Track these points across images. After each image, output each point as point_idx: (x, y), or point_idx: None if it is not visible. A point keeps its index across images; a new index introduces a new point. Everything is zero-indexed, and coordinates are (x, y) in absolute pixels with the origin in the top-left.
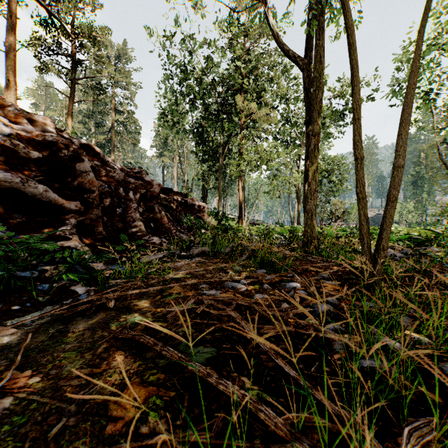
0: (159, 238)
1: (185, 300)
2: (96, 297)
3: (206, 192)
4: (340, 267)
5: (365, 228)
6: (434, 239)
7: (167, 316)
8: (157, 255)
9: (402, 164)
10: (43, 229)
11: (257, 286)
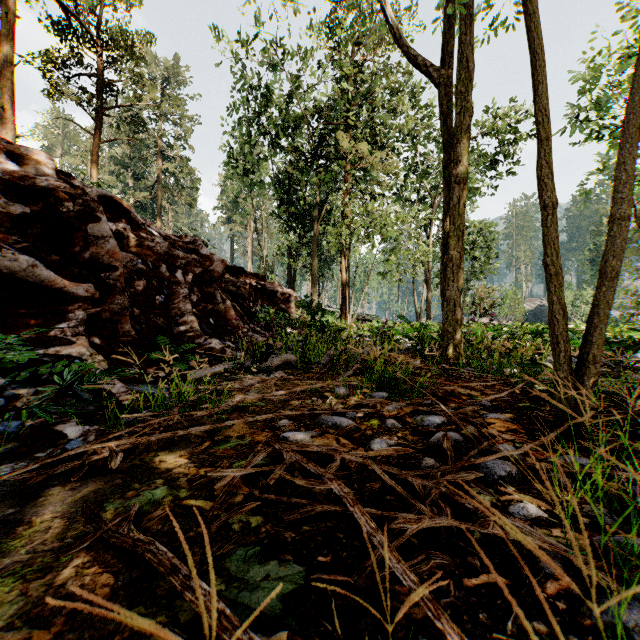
0: (222, 340)
1: (251, 451)
2: (94, 446)
3: (294, 273)
4: (511, 390)
5: (561, 325)
6: (638, 343)
7: (215, 487)
8: (215, 368)
9: (629, 214)
10: (30, 326)
11: (376, 423)
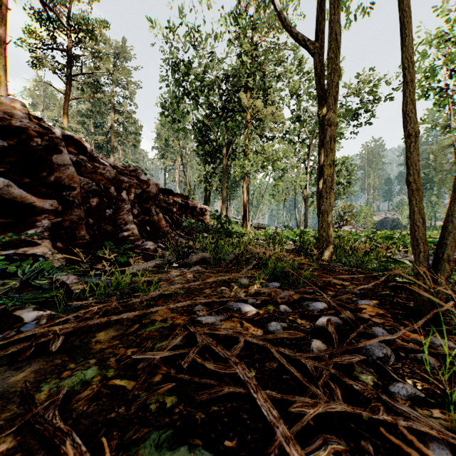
0: (156, 243)
1: (171, 332)
2: (41, 330)
3: (209, 194)
4: (377, 281)
5: (420, 230)
6: None
7: (138, 367)
8: (149, 263)
9: None
10: (6, 232)
11: (271, 308)
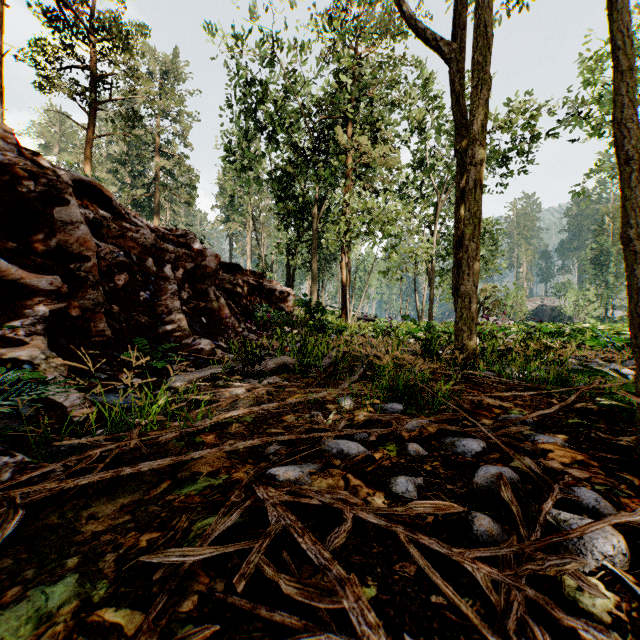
0: (214, 341)
1: (224, 497)
2: None
3: (293, 272)
4: (562, 404)
5: None
6: None
7: (154, 577)
8: (201, 372)
9: None
10: None
11: (394, 448)
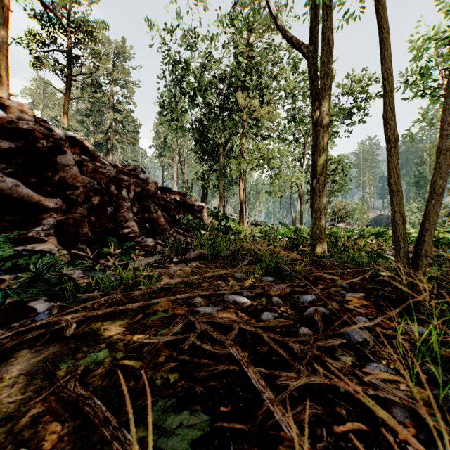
0: (155, 239)
1: (172, 321)
2: (55, 318)
3: (206, 192)
4: (363, 276)
5: (401, 228)
6: None
7: (144, 350)
8: (149, 259)
9: None
10: (14, 229)
11: (264, 300)
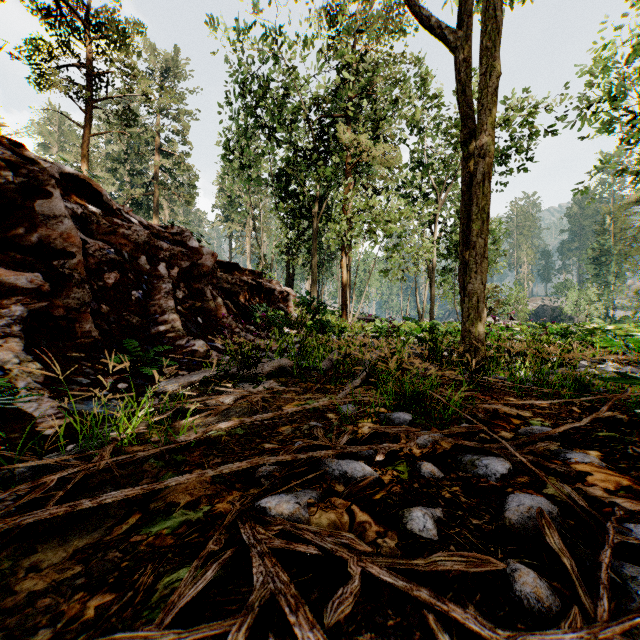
0: (210, 342)
1: (203, 538)
2: None
3: (293, 271)
4: (594, 415)
5: None
6: None
7: None
8: (193, 376)
9: None
10: None
11: (404, 468)
